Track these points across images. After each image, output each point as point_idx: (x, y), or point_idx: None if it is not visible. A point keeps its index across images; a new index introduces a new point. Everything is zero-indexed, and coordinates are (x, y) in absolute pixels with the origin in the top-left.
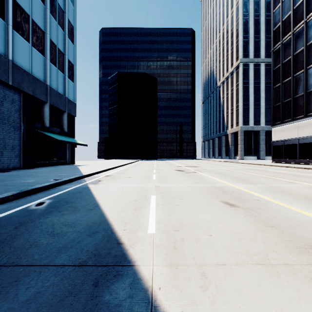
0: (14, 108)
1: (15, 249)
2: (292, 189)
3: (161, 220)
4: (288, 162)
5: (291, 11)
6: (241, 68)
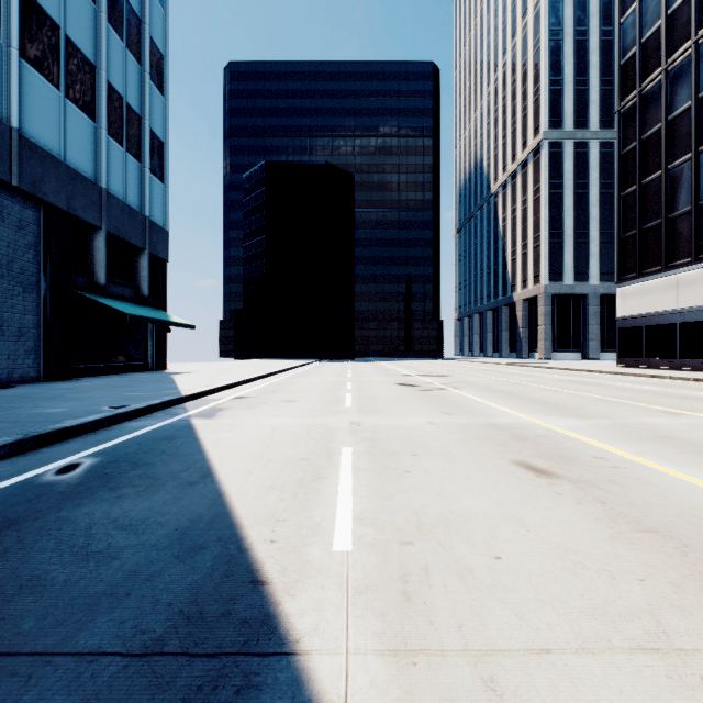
0: (23, 242)
1: None
2: (680, 431)
3: (367, 513)
4: (656, 366)
5: (662, 20)
6: (546, 152)
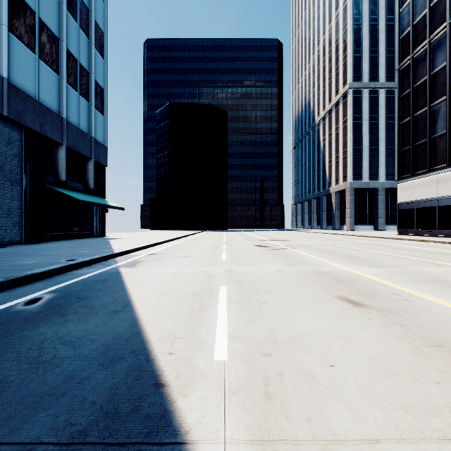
0: (11, 152)
1: None
2: (446, 276)
3: (238, 333)
4: (423, 234)
5: (427, 9)
6: (351, 96)
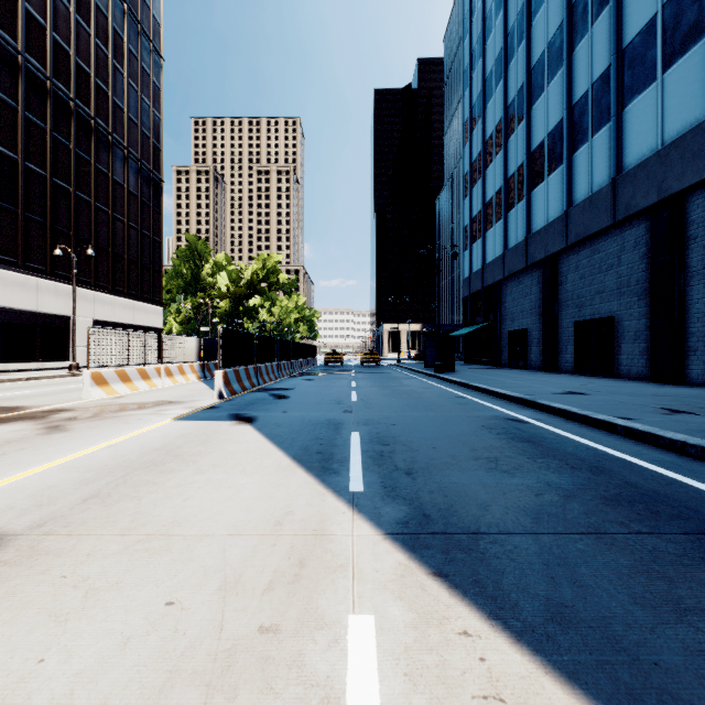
0: None
1: (663, 559)
2: None
3: None
4: None
5: None
6: None
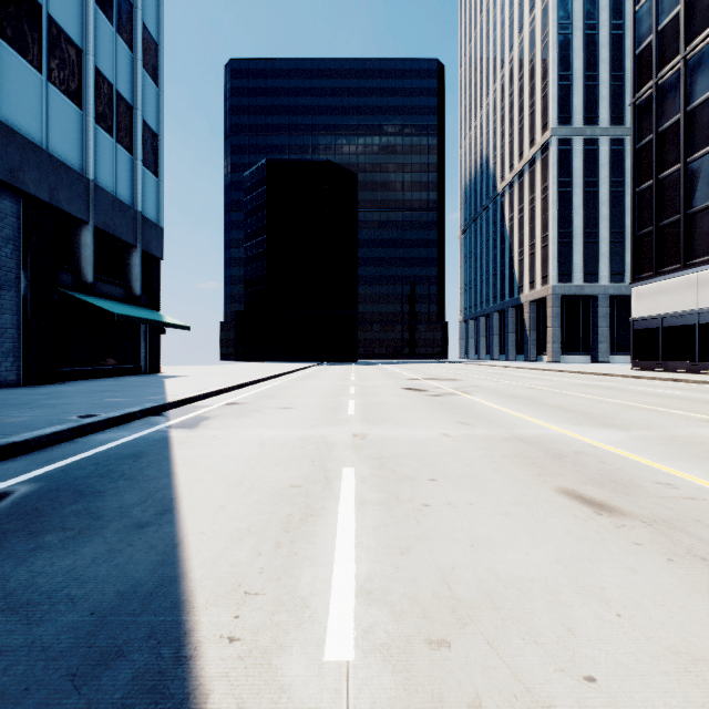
0: (0, 235)
1: None
2: None
3: (377, 580)
4: (674, 369)
5: (681, 5)
6: (554, 149)
